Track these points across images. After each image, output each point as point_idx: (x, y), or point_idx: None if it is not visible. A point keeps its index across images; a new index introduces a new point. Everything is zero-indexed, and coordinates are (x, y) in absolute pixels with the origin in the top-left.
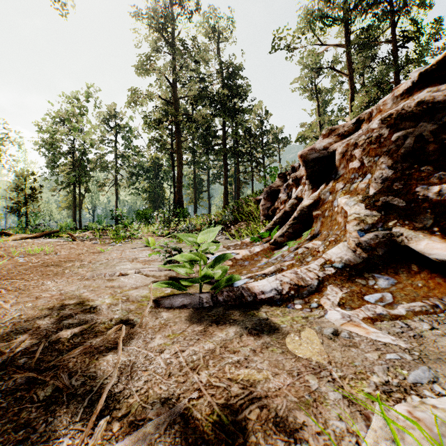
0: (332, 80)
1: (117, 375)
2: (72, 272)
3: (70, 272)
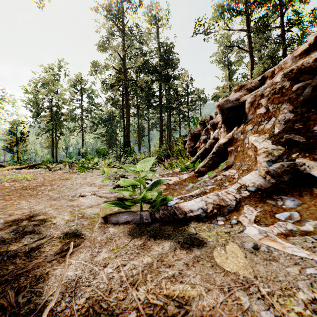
0: (238, 55)
1: (62, 291)
2: (43, 194)
3: (42, 194)
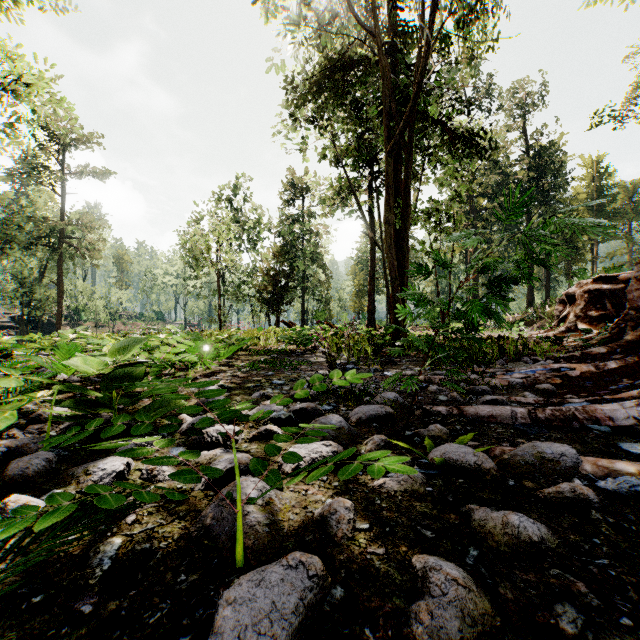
0: None
1: None
2: None
3: None
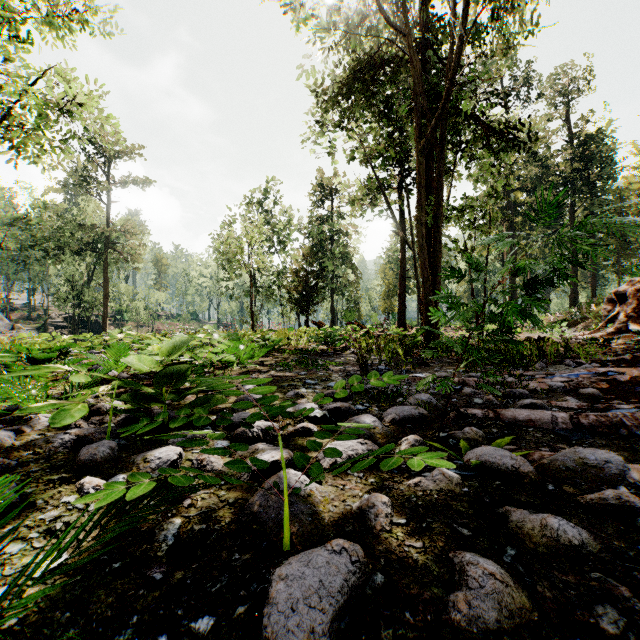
0: None
1: None
2: None
3: None
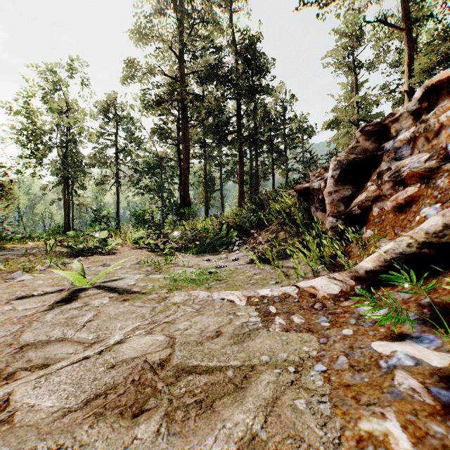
0: (378, 44)
1: None
2: None
3: None
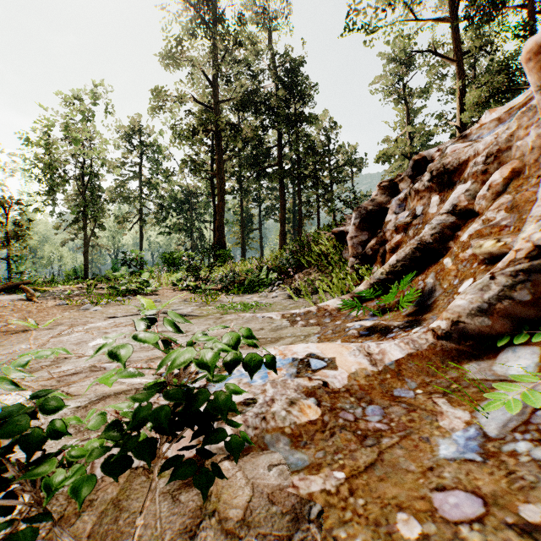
0: (431, 72)
1: None
2: None
3: None
